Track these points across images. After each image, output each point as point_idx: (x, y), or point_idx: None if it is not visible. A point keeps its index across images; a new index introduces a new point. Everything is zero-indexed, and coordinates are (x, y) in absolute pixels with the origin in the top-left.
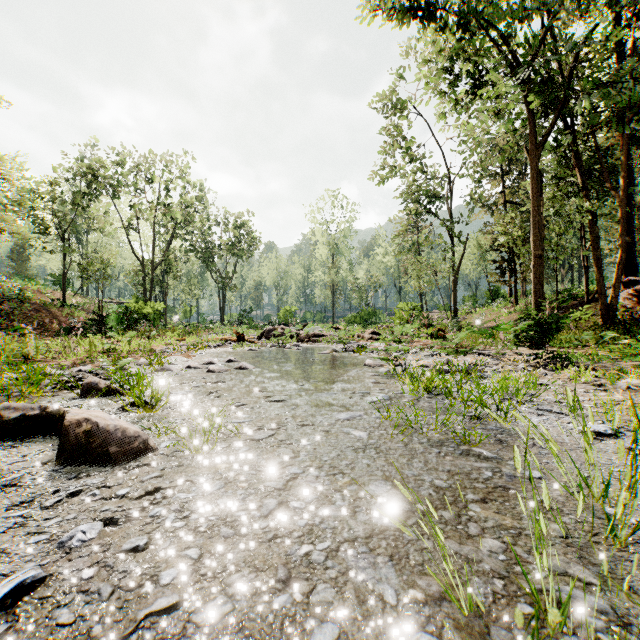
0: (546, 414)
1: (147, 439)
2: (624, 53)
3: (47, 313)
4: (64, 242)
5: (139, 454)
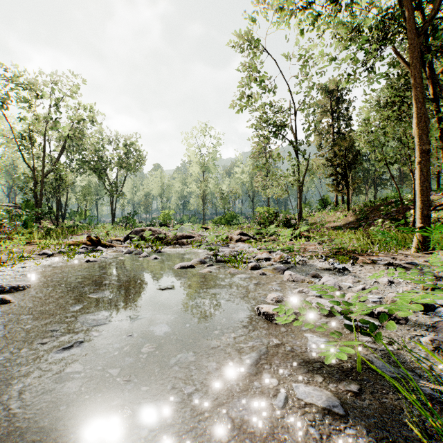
0: None
1: None
2: None
3: None
4: None
5: None
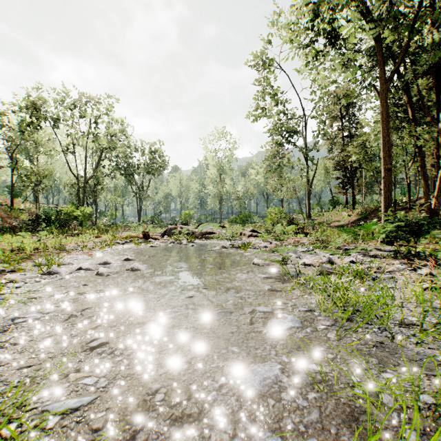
0: None
1: None
2: None
3: None
4: (13, 160)
5: None
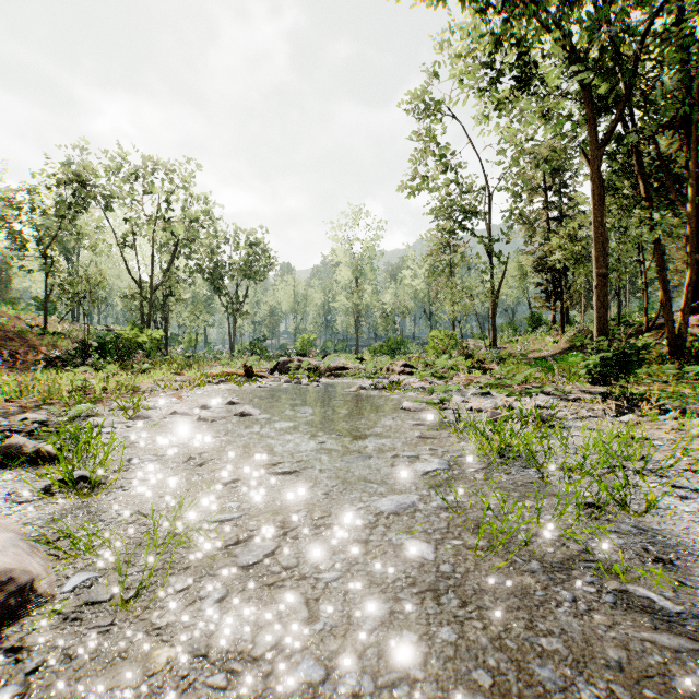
0: (691, 496)
1: (32, 581)
2: (692, 44)
3: (23, 342)
4: (46, 260)
5: (4, 620)
